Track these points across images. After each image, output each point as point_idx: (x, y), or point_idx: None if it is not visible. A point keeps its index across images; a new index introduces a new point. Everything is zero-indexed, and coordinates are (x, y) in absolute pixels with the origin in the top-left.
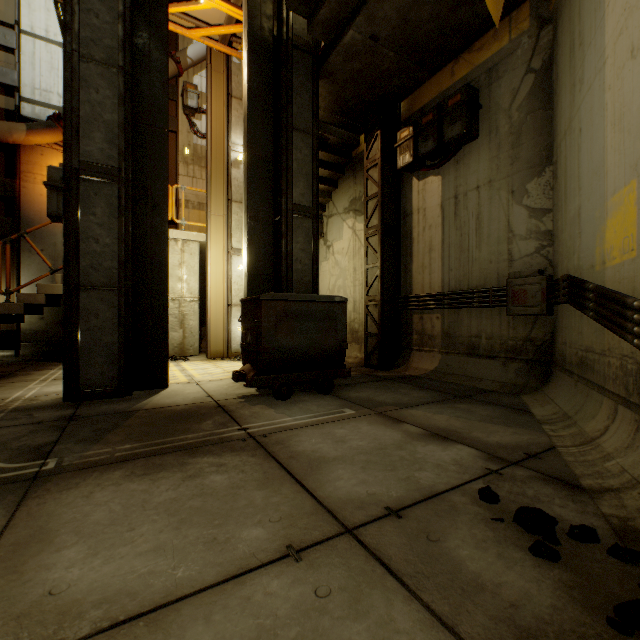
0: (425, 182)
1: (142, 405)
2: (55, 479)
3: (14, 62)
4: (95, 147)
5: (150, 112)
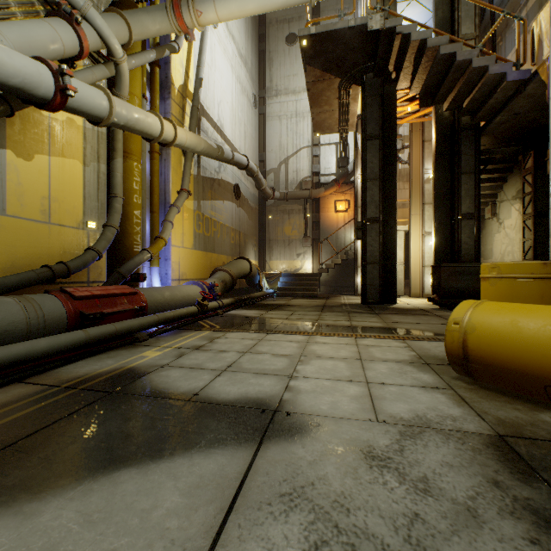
0: None
1: (390, 307)
2: (381, 314)
3: (318, 160)
4: (371, 211)
5: (389, 189)
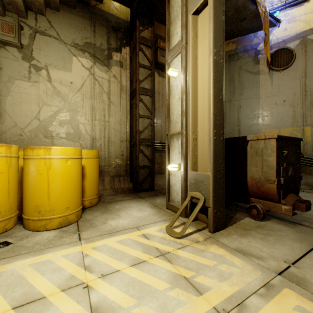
0: (163, 80)
1: None
2: None
3: None
4: None
5: None
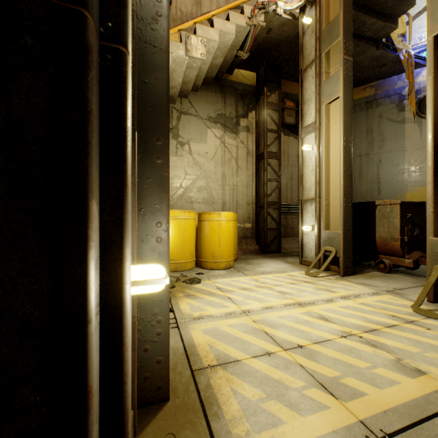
0: (288, 138)
1: None
2: None
3: None
4: None
5: None
